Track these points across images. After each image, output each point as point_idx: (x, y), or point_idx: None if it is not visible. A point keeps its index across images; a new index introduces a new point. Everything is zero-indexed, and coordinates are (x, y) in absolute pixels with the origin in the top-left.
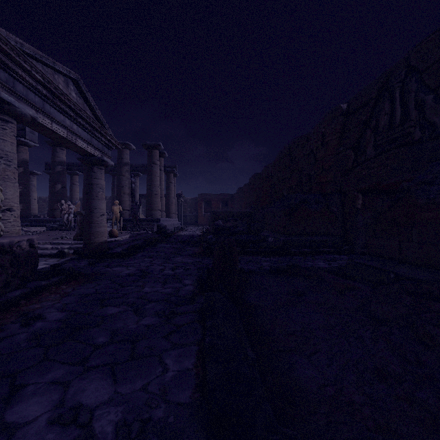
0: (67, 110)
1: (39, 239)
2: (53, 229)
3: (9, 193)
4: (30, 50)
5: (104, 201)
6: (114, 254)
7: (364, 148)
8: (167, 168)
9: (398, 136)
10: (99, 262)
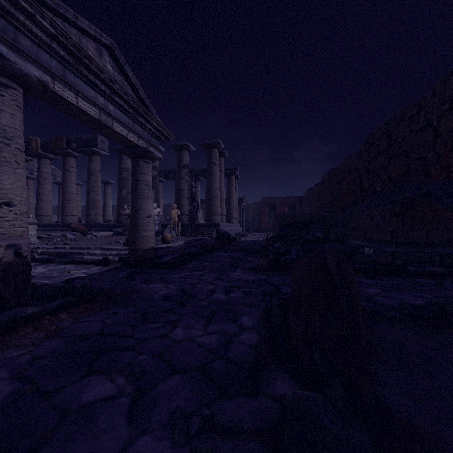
0: (98, 83)
1: (94, 244)
2: (118, 234)
3: (6, 181)
4: None
5: (150, 201)
6: (160, 264)
7: None
8: (228, 170)
9: None
10: (140, 273)
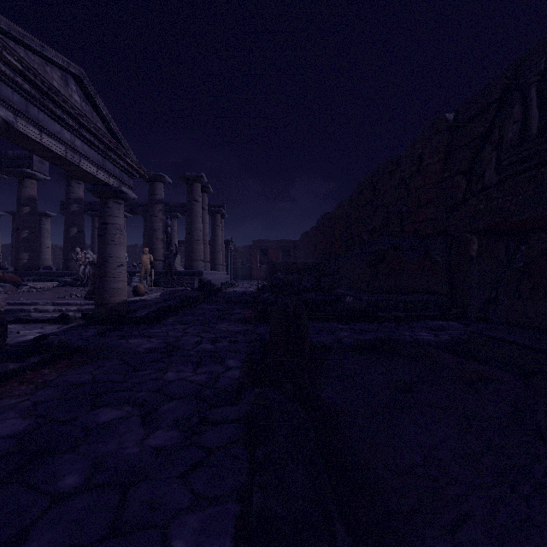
0: (65, 117)
1: (40, 298)
2: (66, 285)
3: None
4: (2, 23)
5: (122, 247)
6: (135, 319)
7: (482, 172)
8: (213, 207)
9: (535, 152)
10: (113, 330)
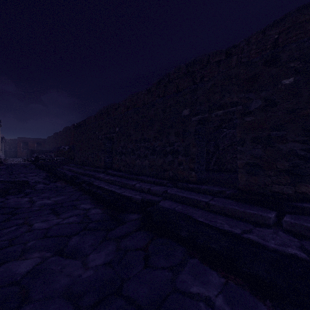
0: None
1: None
2: None
3: None
4: None
5: None
6: None
7: None
8: None
9: None
10: None
